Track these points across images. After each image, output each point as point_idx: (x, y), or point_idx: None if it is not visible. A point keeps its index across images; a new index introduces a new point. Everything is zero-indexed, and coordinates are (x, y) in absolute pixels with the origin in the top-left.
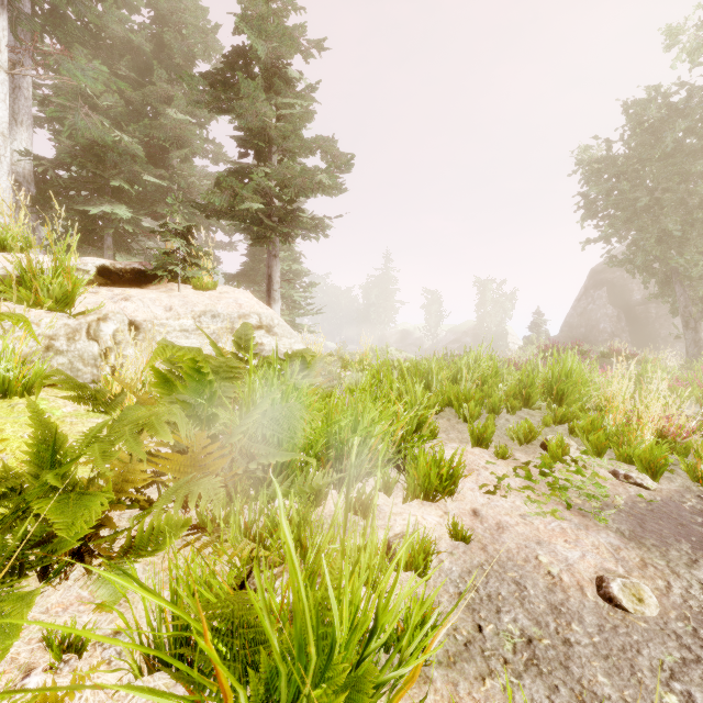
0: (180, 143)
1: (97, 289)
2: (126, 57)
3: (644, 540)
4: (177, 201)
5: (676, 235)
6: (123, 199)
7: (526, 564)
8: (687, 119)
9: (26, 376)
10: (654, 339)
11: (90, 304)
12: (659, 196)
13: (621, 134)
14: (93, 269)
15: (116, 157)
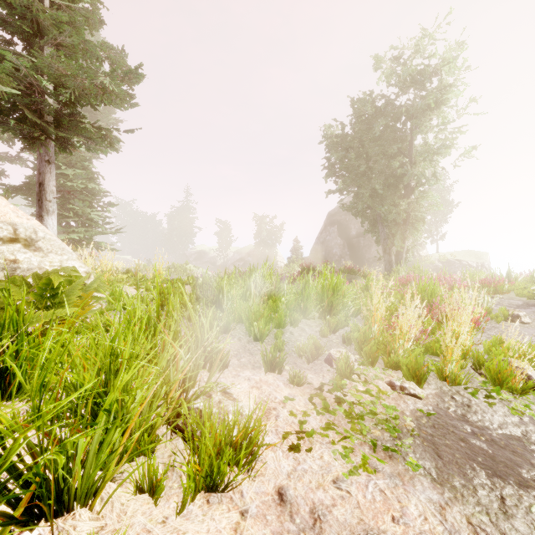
0: None
1: None
2: None
3: (451, 480)
4: None
5: (380, 192)
6: None
7: None
8: (386, 118)
9: None
10: (362, 260)
11: None
12: (371, 165)
13: (350, 120)
14: None
15: None
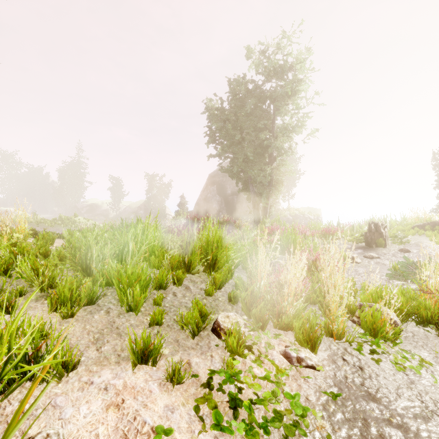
0: None
1: None
2: None
3: None
4: None
5: (251, 159)
6: None
7: None
8: (255, 98)
9: None
10: (236, 214)
11: None
12: (244, 136)
13: (228, 97)
14: None
15: None
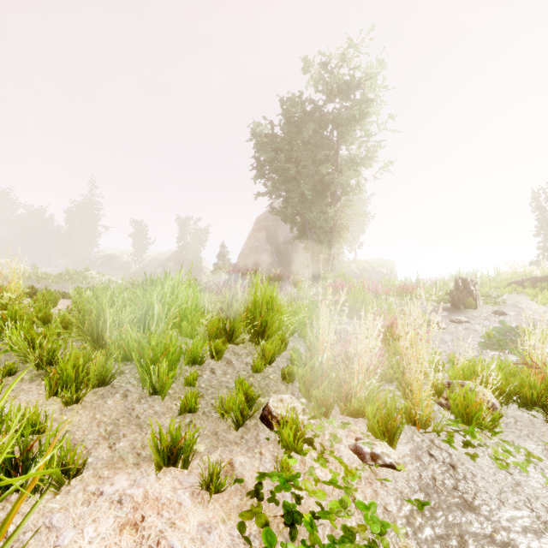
0: None
1: None
2: None
3: None
4: None
5: (309, 198)
6: None
7: None
8: (315, 123)
9: None
10: (290, 267)
11: None
12: (301, 169)
13: (280, 120)
14: None
15: None
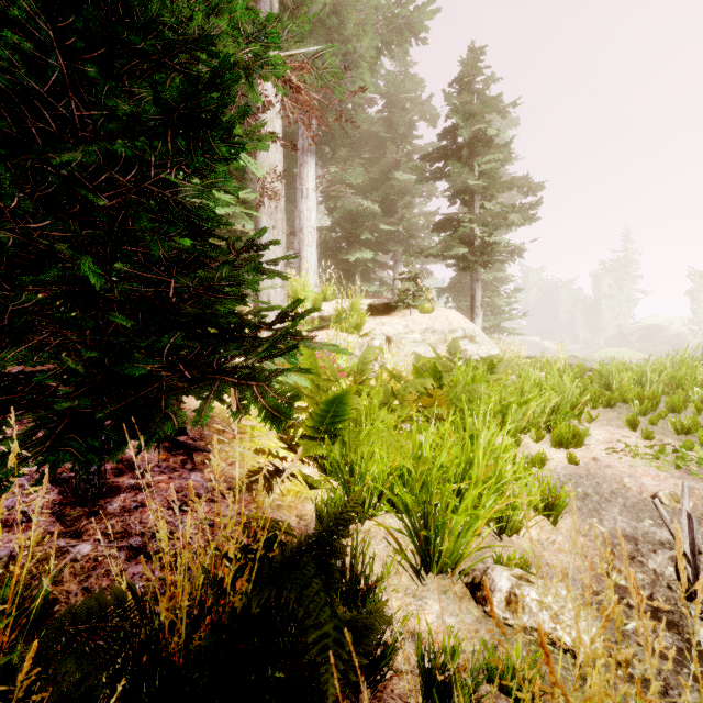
0: (403, 193)
1: (367, 319)
2: (369, 144)
3: None
4: (409, 256)
5: None
6: (366, 244)
7: (612, 479)
8: None
9: (349, 368)
10: None
11: (367, 329)
12: None
13: None
14: (365, 307)
15: (364, 219)
